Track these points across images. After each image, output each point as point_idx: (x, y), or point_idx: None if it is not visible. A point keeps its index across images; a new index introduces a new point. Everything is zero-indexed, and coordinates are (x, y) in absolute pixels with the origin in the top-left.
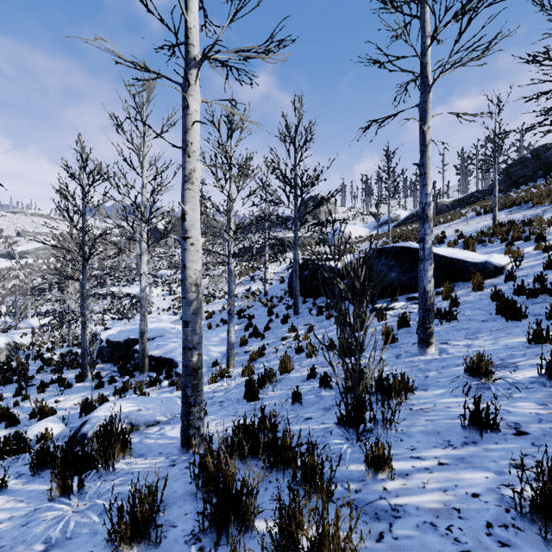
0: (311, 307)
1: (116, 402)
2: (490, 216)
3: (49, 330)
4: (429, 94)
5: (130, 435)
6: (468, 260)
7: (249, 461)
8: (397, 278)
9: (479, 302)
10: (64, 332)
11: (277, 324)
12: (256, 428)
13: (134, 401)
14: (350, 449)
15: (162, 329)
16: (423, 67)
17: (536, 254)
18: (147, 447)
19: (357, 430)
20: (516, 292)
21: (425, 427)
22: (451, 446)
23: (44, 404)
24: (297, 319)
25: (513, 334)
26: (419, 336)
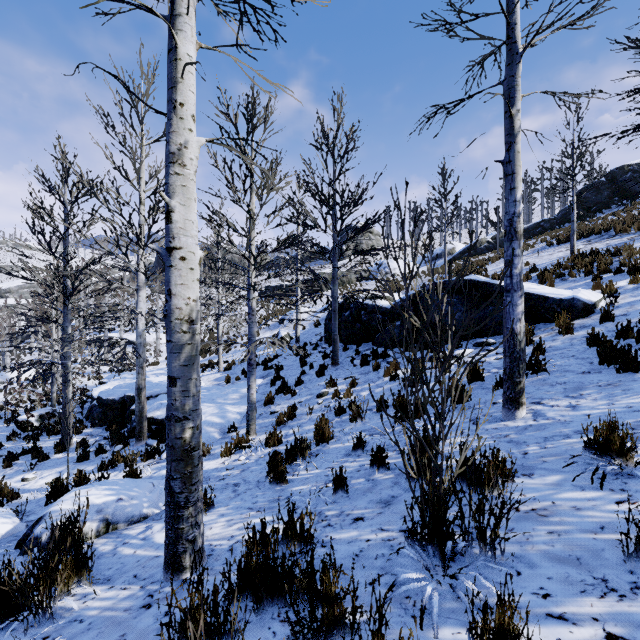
0: (354, 356)
1: (86, 489)
2: (565, 247)
3: (31, 386)
4: (519, 65)
5: (103, 537)
6: (551, 295)
7: (267, 607)
8: (461, 319)
9: (572, 348)
10: (48, 388)
11: (311, 377)
12: (281, 537)
13: (112, 487)
14: (437, 594)
15: None
16: (511, 29)
17: (632, 288)
18: (120, 562)
19: (443, 553)
20: (619, 335)
21: (551, 546)
22: (613, 592)
23: (7, 483)
24: (336, 371)
25: (633, 390)
26: (505, 394)
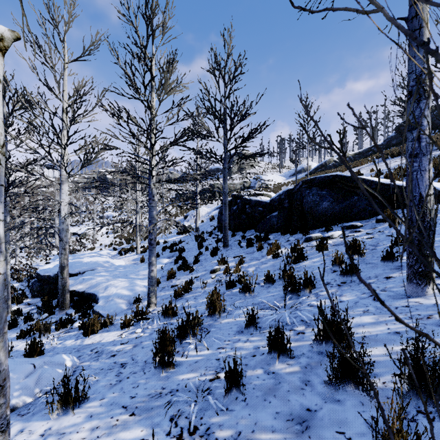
0: (240, 240)
1: None
2: (399, 158)
3: None
4: None
5: None
6: None
7: None
8: (330, 207)
9: None
10: None
11: (206, 257)
12: None
13: None
14: None
15: (95, 263)
16: None
17: None
18: None
19: None
20: None
21: None
22: None
23: None
24: (226, 251)
25: None
26: (412, 268)
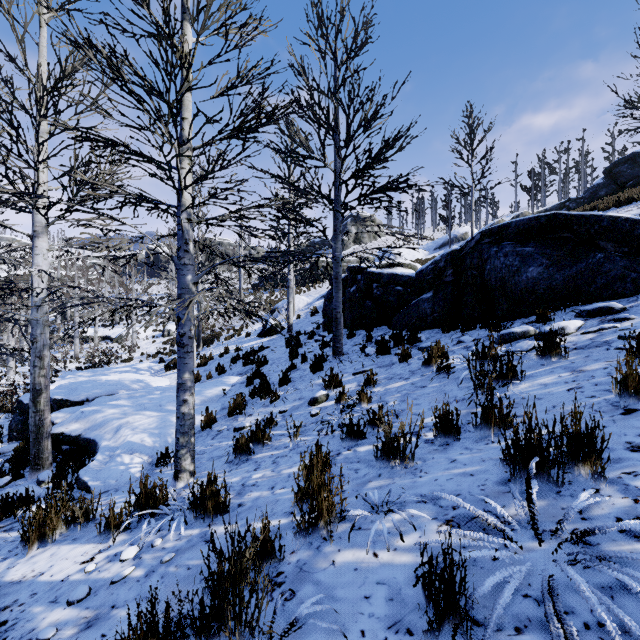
0: (364, 343)
1: None
2: (633, 206)
3: None
4: None
5: None
6: None
7: None
8: (543, 276)
9: None
10: None
11: (303, 373)
12: None
13: None
14: None
15: (117, 384)
16: None
17: None
18: None
19: None
20: None
21: None
22: None
23: None
24: (339, 363)
25: None
26: None
